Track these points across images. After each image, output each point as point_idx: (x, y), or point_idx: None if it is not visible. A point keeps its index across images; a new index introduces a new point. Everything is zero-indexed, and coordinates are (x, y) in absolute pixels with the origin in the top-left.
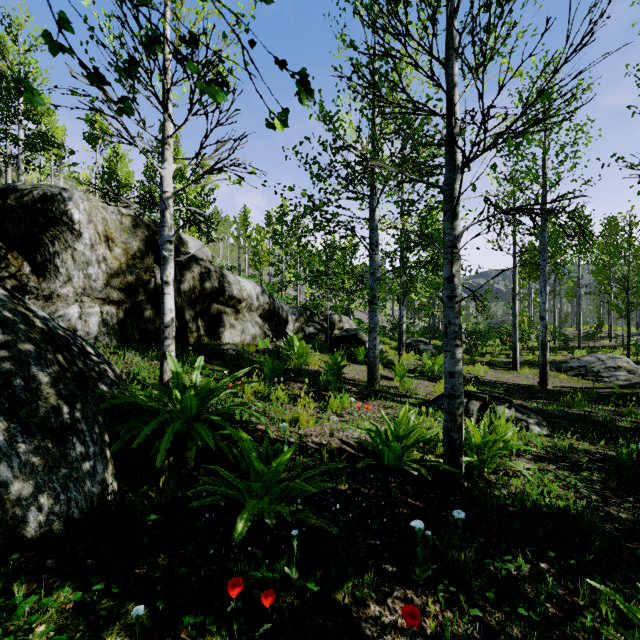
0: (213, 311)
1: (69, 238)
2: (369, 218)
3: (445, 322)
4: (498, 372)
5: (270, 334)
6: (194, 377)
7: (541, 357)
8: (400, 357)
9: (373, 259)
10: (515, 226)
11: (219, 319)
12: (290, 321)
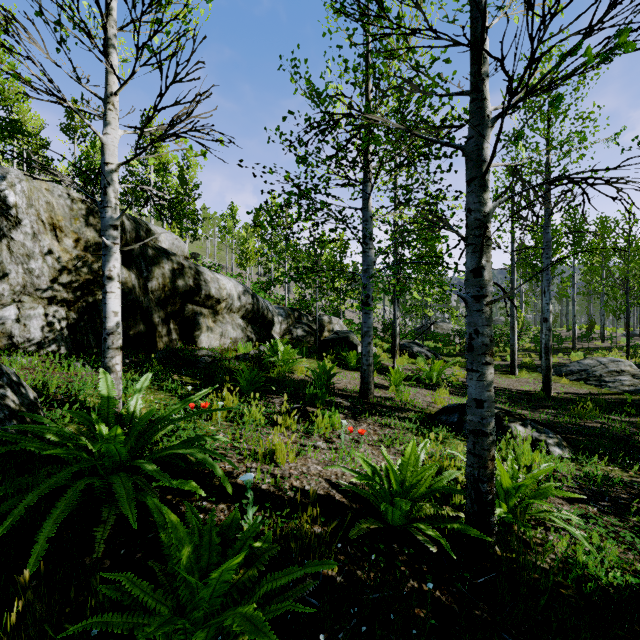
0: (187, 312)
1: (4, 225)
2: (362, 208)
3: (470, 331)
4: (496, 376)
5: (253, 337)
6: (132, 403)
7: (544, 362)
8: (394, 362)
9: (367, 254)
10: (514, 223)
11: (194, 321)
12: (276, 323)
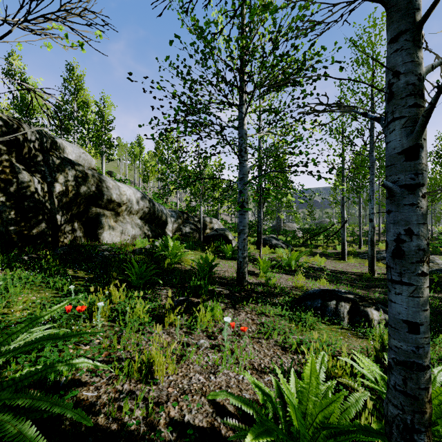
0: (91, 214)
1: None
2: (238, 126)
3: (397, 231)
4: (333, 262)
5: (150, 234)
6: None
7: (370, 251)
8: (260, 252)
9: (242, 165)
10: (344, 150)
11: (97, 221)
12: (169, 222)
